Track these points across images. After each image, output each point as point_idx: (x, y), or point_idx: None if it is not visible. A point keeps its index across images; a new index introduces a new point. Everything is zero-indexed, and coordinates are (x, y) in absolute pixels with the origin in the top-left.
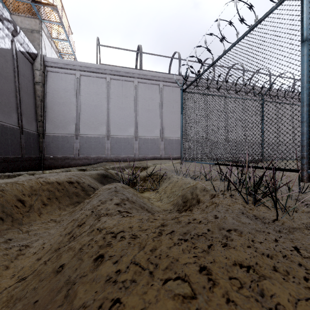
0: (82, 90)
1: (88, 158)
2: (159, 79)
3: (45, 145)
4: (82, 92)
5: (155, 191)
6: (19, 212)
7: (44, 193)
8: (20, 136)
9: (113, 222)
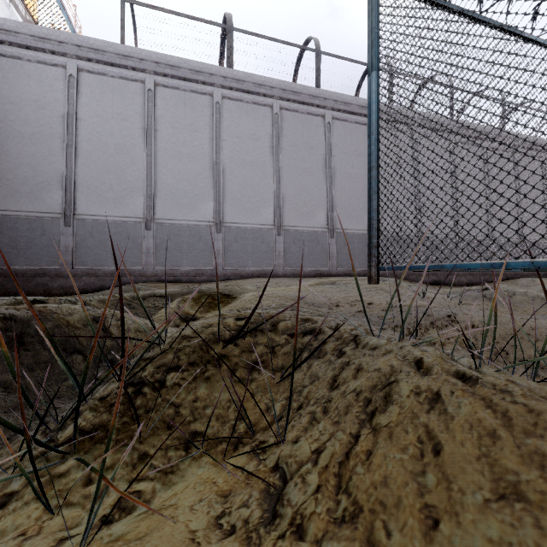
0: (84, 107)
1: (97, 274)
2: (272, 92)
3: None
4: (82, 111)
5: (264, 459)
6: None
7: None
8: None
9: None
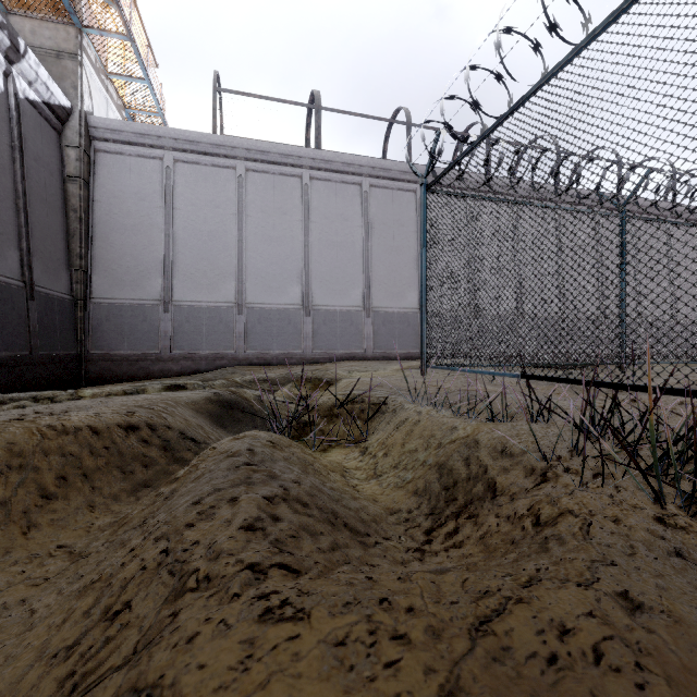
0: (179, 197)
1: (193, 358)
2: (361, 170)
3: (90, 325)
4: (178, 200)
5: (359, 446)
6: None
7: (49, 462)
8: (27, 305)
9: (220, 664)
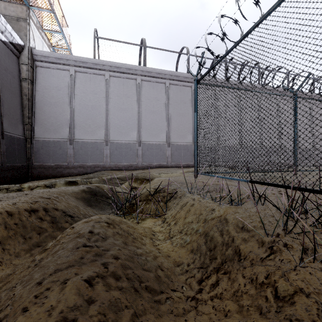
0: (77, 89)
1: (84, 166)
2: (165, 76)
3: (33, 151)
4: (77, 90)
5: (162, 217)
6: None
7: None
8: None
9: None
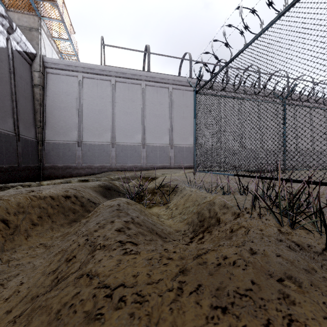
0: (85, 94)
1: (91, 167)
2: (168, 81)
3: (44, 153)
4: (84, 95)
5: (165, 205)
6: (1, 235)
7: (34, 210)
8: (16, 144)
9: (110, 265)
